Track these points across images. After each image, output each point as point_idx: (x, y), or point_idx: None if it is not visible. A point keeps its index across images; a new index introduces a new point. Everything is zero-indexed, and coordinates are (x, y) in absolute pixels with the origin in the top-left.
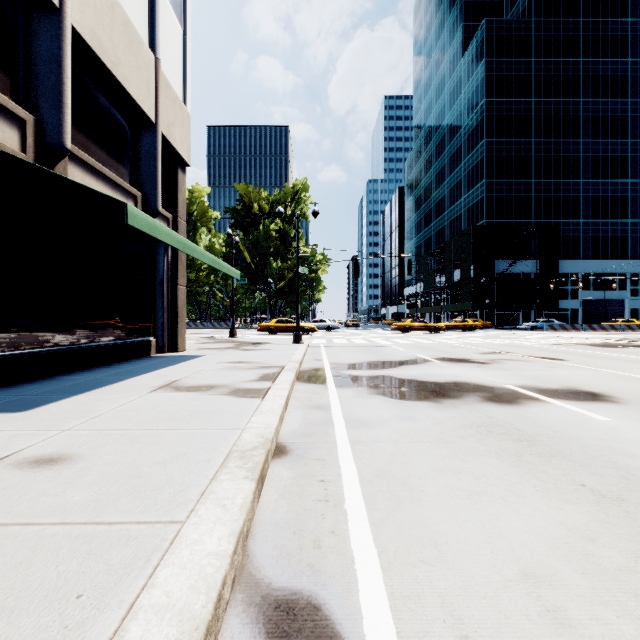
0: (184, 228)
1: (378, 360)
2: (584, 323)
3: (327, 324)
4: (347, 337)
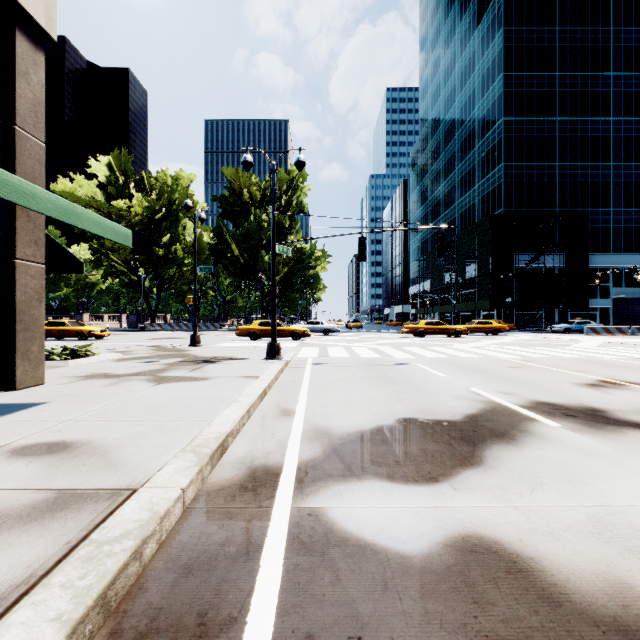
0: (39, 153)
1: (413, 415)
2: (614, 324)
3: (324, 326)
4: (348, 344)
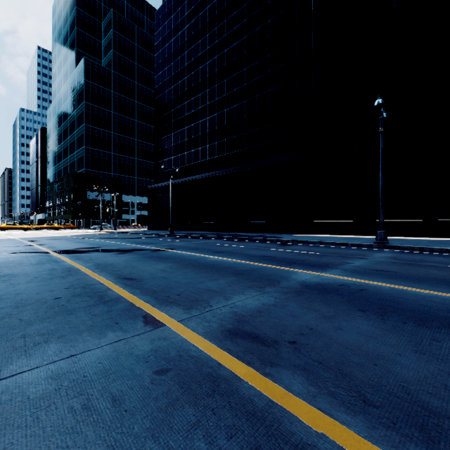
0: None
1: None
2: None
3: None
4: None
